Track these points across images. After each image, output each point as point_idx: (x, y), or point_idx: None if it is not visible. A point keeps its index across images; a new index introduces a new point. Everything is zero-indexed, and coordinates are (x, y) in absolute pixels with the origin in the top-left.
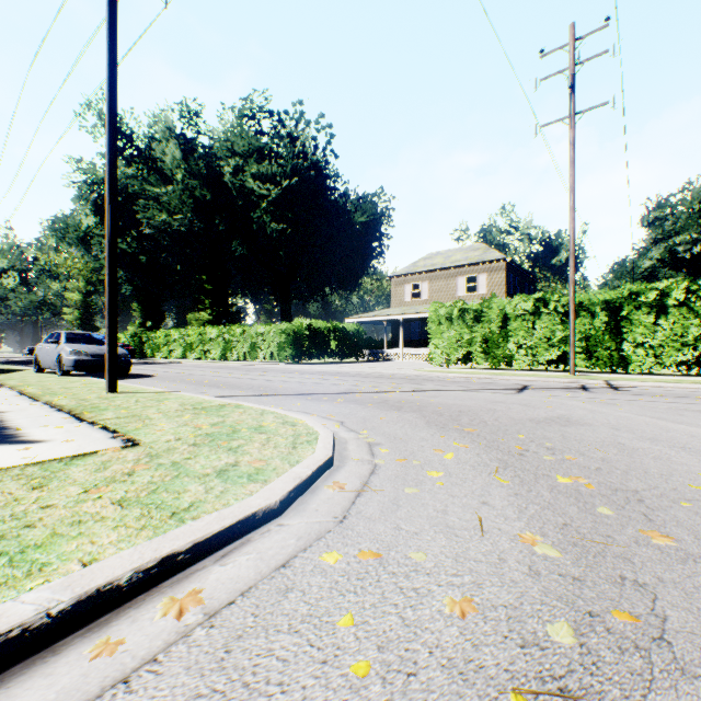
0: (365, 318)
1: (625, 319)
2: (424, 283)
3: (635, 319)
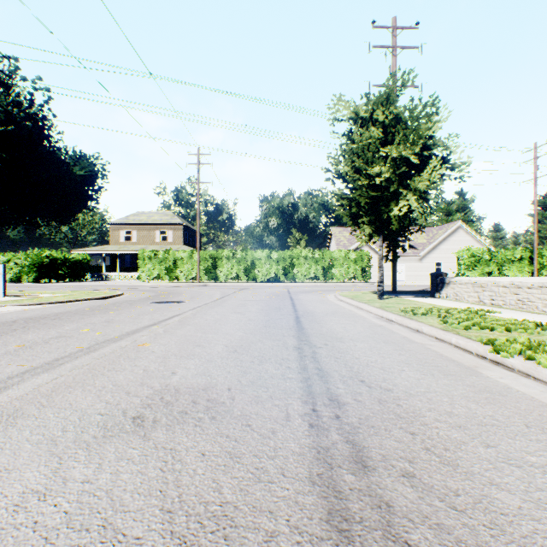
0: (90, 251)
1: (218, 262)
2: (134, 231)
3: (221, 262)
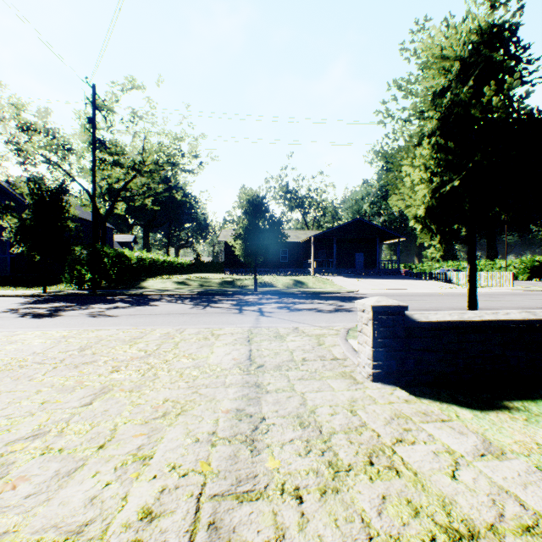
0: None
1: None
2: None
3: None
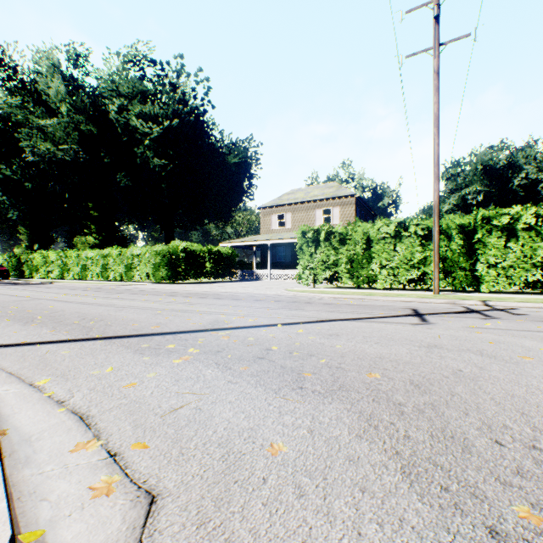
0: (237, 242)
1: (479, 242)
2: (288, 214)
3: (489, 241)
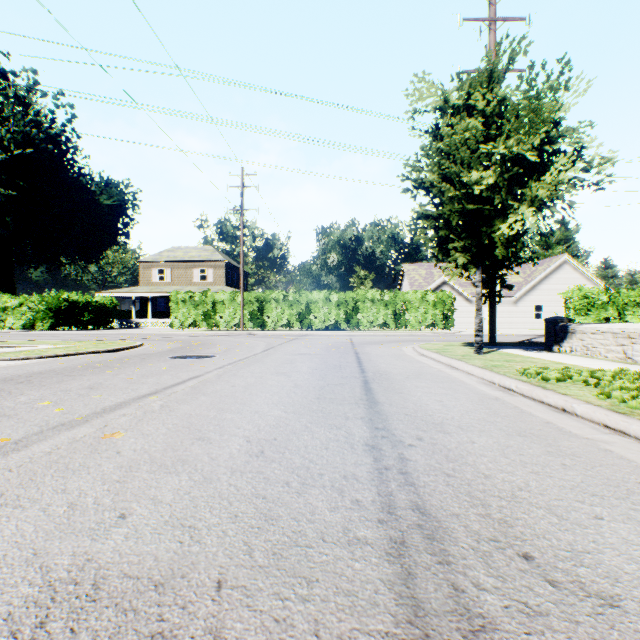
0: (117, 293)
1: (266, 306)
2: (169, 269)
3: (269, 306)
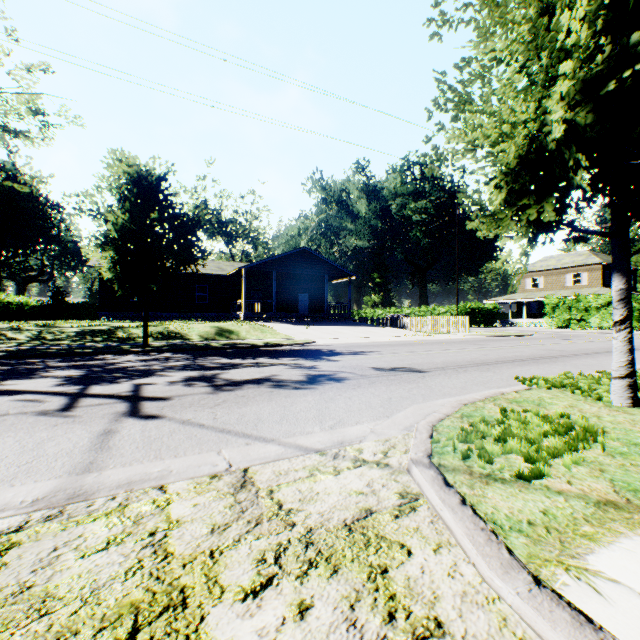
0: (497, 300)
1: None
2: (540, 277)
3: None
